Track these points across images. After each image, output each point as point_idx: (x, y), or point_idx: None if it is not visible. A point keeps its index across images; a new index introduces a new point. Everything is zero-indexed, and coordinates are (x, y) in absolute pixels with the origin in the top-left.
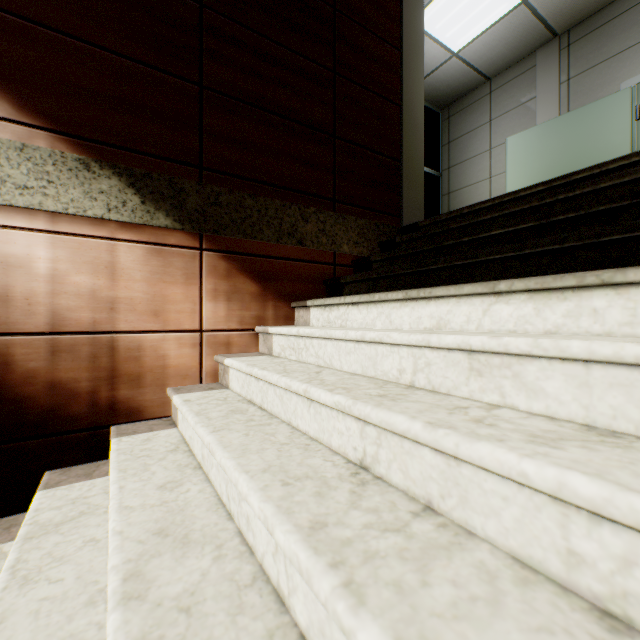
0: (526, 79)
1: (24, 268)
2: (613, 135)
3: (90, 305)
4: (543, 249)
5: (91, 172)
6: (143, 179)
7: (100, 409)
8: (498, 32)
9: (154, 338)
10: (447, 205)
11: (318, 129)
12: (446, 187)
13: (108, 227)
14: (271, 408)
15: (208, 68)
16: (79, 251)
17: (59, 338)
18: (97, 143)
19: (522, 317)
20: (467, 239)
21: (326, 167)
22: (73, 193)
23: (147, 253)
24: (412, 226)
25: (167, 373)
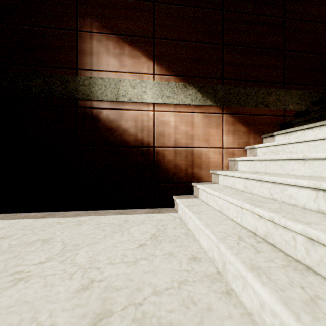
0: None
1: (167, 124)
2: None
3: (185, 137)
4: None
5: (186, 88)
6: (202, 88)
7: (188, 176)
8: None
9: (205, 150)
10: None
11: (275, 49)
12: None
13: (190, 108)
14: (272, 171)
15: (225, 36)
16: (182, 117)
17: (176, 149)
18: (187, 77)
19: None
20: None
21: (279, 67)
22: (181, 97)
23: (203, 117)
24: None
25: (210, 164)
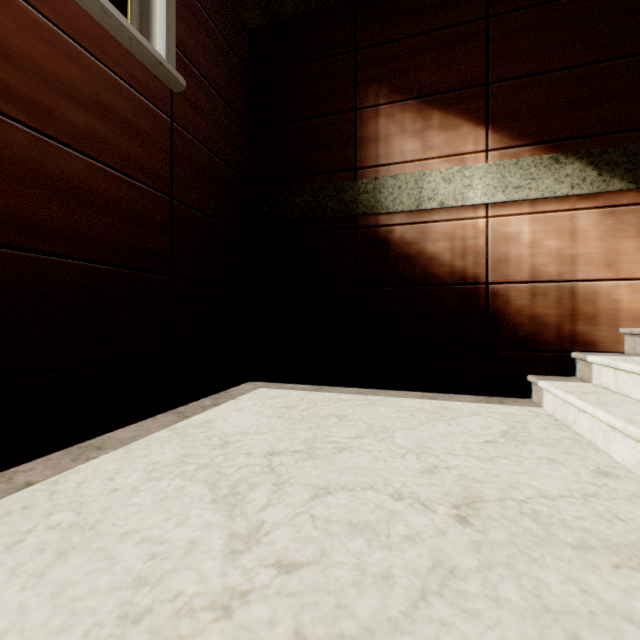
0: None
1: (515, 240)
2: None
3: (555, 261)
4: None
5: (558, 164)
6: (598, 156)
7: (562, 338)
8: None
9: (606, 285)
10: None
11: None
12: None
13: (568, 202)
14: None
15: None
16: (548, 223)
17: (535, 285)
18: (560, 141)
19: None
20: None
21: None
22: (546, 183)
23: (600, 216)
24: None
25: (618, 315)
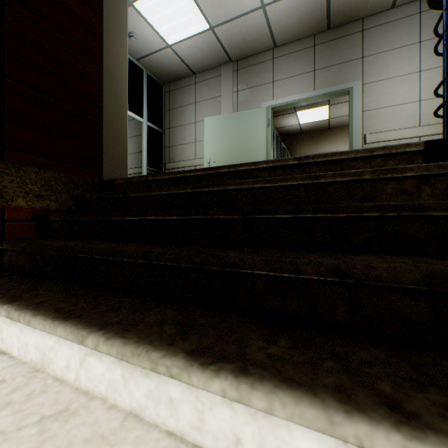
0: (216, 82)
1: None
2: (258, 133)
3: None
4: (165, 263)
5: None
6: None
7: None
8: (198, 43)
9: None
10: (168, 155)
11: None
12: (168, 142)
13: None
14: None
15: None
16: None
17: None
18: None
19: (113, 382)
20: (130, 218)
21: None
22: None
23: None
24: (110, 182)
25: None
